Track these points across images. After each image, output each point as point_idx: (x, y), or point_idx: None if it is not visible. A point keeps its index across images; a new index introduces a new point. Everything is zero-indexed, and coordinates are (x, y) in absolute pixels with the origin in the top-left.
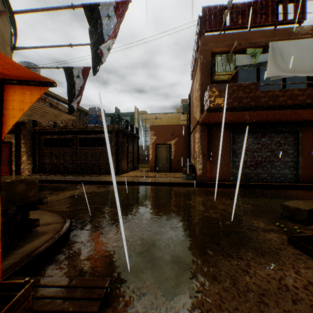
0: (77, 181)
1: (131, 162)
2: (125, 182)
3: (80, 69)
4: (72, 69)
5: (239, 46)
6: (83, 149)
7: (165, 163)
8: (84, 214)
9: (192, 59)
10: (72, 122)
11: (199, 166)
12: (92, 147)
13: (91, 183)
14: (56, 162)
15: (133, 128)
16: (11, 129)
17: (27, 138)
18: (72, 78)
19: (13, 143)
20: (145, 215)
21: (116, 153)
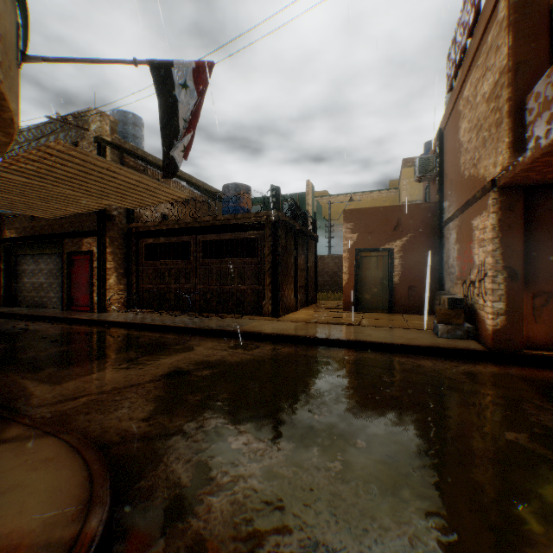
0: (193, 329)
1: (302, 289)
2: (293, 338)
3: (190, 68)
4: (170, 68)
5: None
6: (209, 263)
7: (378, 291)
8: (175, 464)
9: (459, 33)
10: (194, 214)
11: (496, 304)
12: (226, 259)
13: (221, 334)
14: (164, 288)
15: (307, 219)
16: (91, 229)
17: (116, 244)
18: (170, 89)
19: (94, 253)
20: (383, 509)
21: (272, 270)
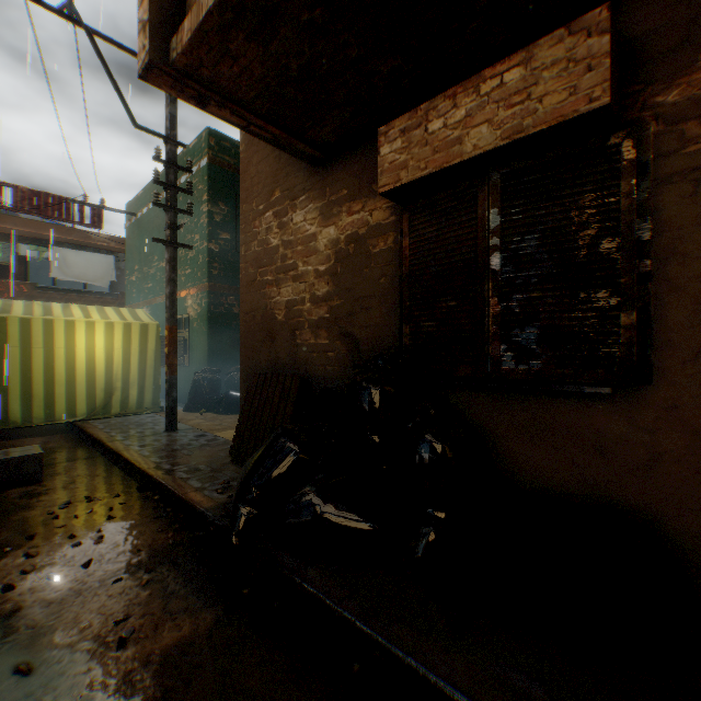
0: None
1: None
2: None
3: None
4: None
5: (27, 234)
6: None
7: None
8: None
9: None
10: None
11: None
12: None
13: None
14: None
15: None
16: None
17: None
18: None
19: None
20: None
21: None
